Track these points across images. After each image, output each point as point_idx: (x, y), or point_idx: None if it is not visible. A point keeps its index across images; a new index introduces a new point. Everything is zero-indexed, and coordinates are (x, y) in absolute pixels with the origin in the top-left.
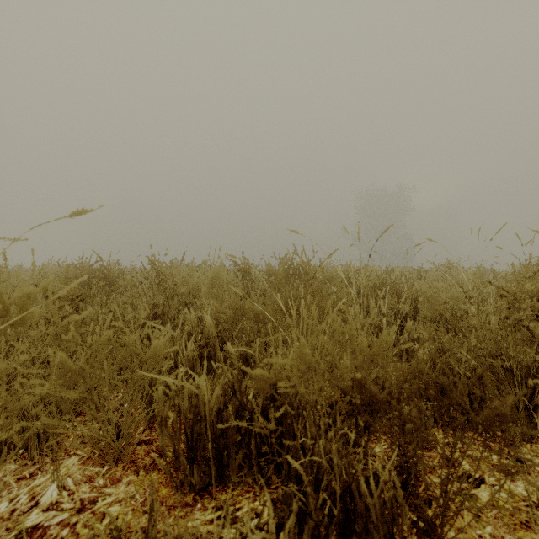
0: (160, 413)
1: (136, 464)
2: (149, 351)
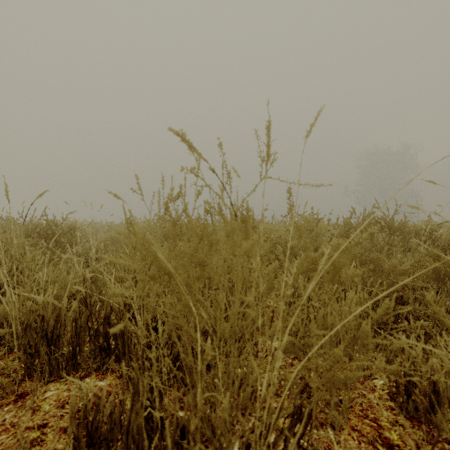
0: (444, 393)
1: (361, 433)
2: (378, 311)
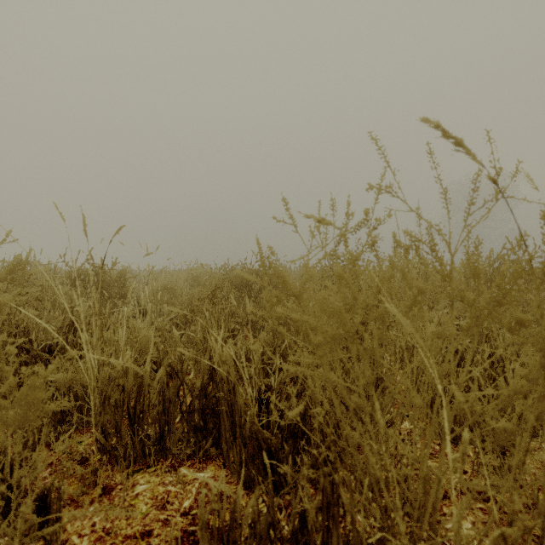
0: None
1: None
2: None
